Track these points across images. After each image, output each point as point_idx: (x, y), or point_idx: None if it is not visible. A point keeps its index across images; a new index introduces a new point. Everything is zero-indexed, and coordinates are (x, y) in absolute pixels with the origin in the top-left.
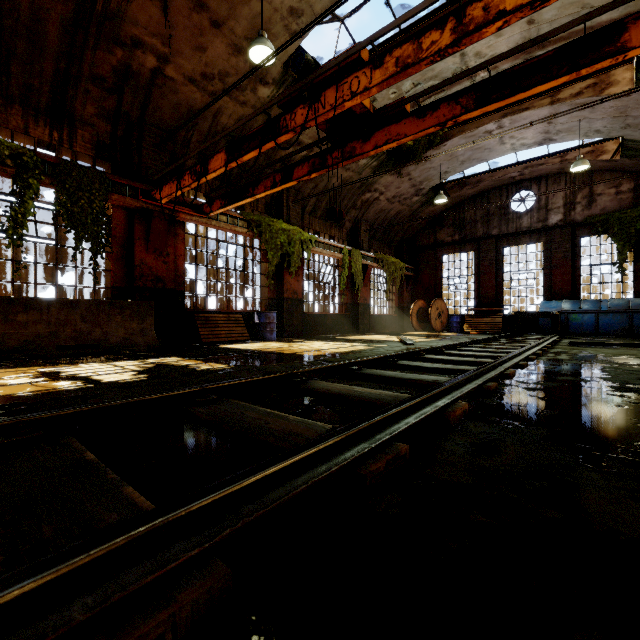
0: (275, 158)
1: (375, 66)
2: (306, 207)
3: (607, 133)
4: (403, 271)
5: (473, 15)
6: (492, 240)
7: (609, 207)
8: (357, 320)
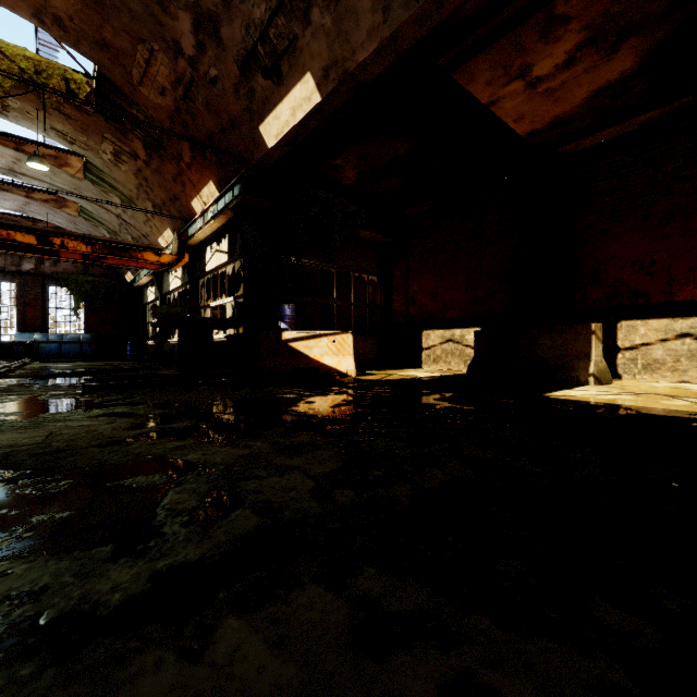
0: None
1: None
2: None
3: (66, 226)
4: None
5: (3, 233)
6: None
7: (70, 269)
8: None
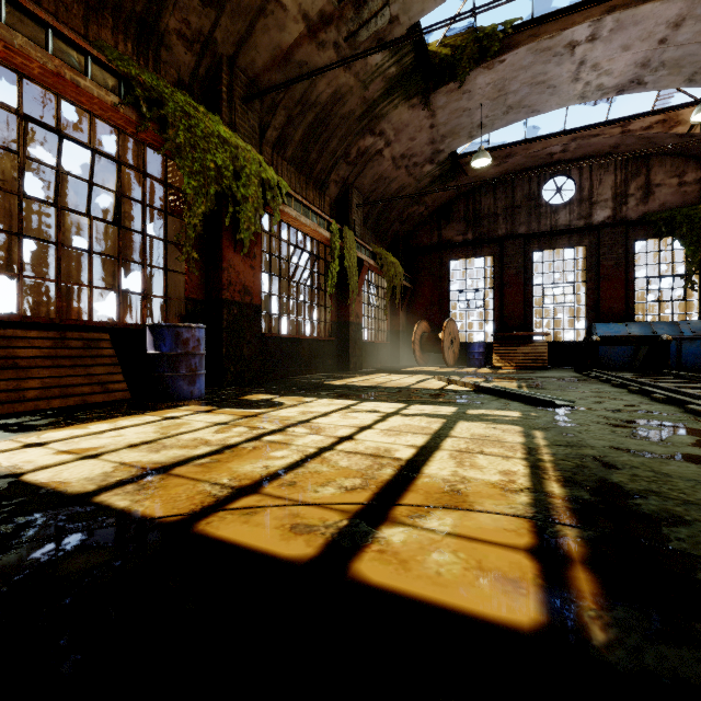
0: None
1: None
2: (267, 129)
3: None
4: (402, 278)
5: None
6: (520, 241)
7: (670, 202)
8: (347, 349)
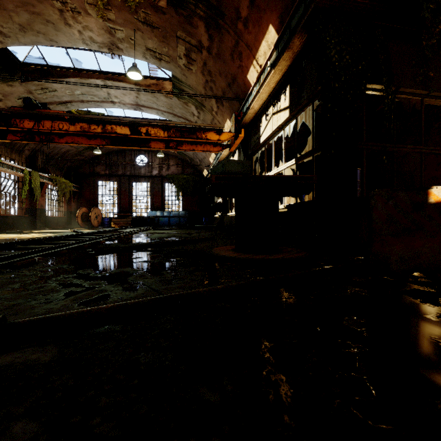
0: None
1: (71, 124)
2: None
3: None
4: (71, 188)
5: (108, 128)
6: (127, 177)
7: (175, 172)
8: (35, 220)
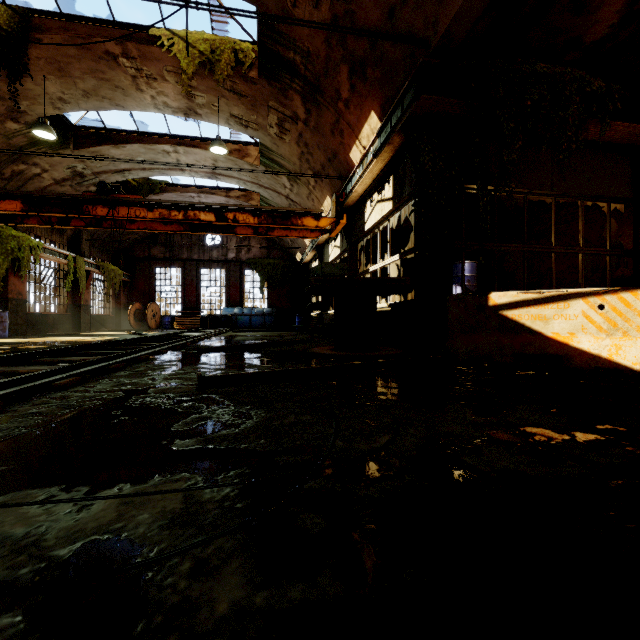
0: (5, 169)
1: (149, 210)
2: None
3: None
4: (122, 277)
5: (191, 214)
6: (194, 262)
7: (257, 255)
8: (79, 319)
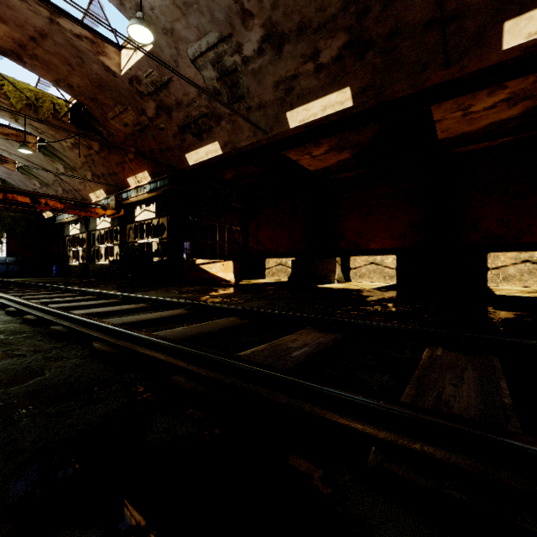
0: None
1: None
2: None
3: None
4: None
5: (10, 196)
6: None
7: None
8: None
